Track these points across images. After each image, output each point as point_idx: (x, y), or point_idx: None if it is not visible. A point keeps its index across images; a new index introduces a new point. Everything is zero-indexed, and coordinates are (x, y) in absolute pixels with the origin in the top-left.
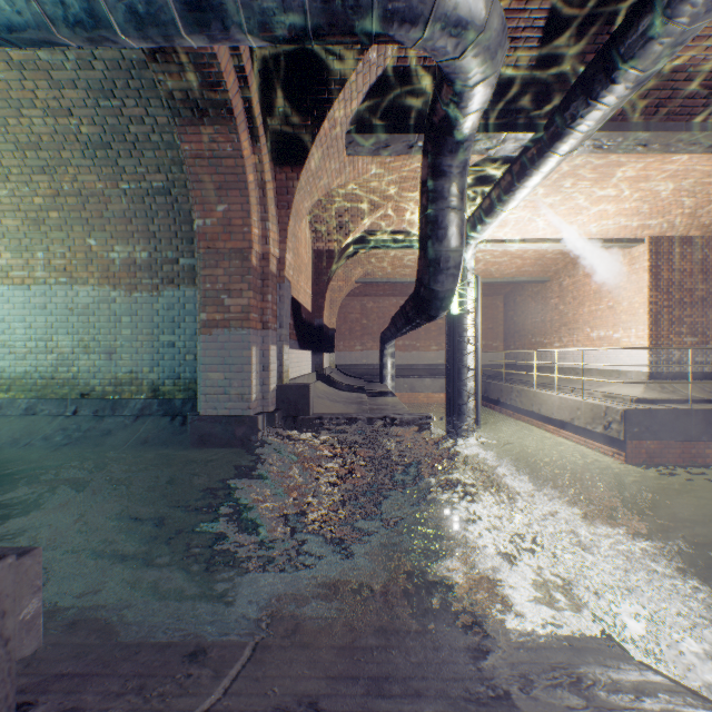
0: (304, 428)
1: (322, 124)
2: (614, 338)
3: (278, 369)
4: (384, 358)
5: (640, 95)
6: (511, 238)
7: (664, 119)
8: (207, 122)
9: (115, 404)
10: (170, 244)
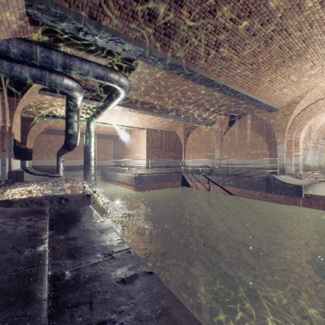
0: (22, 184)
1: (29, 88)
2: (140, 156)
3: (9, 166)
4: (59, 163)
5: (125, 100)
6: (107, 123)
7: (132, 106)
8: None
9: None
10: None
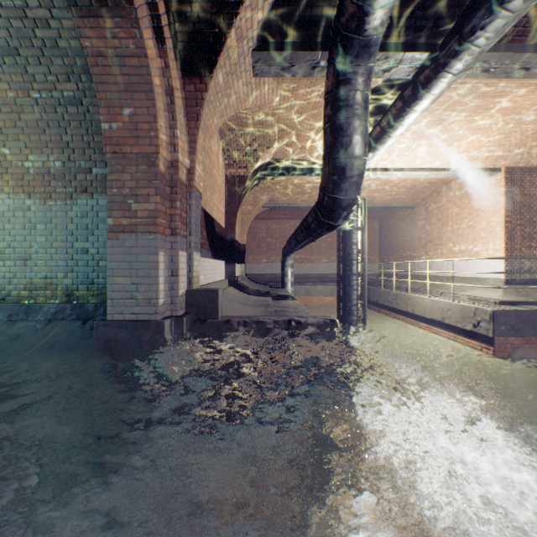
0: (212, 332)
1: (229, 31)
2: (474, 251)
3: (188, 275)
4: (285, 268)
5: (533, 12)
6: (391, 167)
7: None
8: (106, 14)
9: (28, 308)
10: (83, 154)
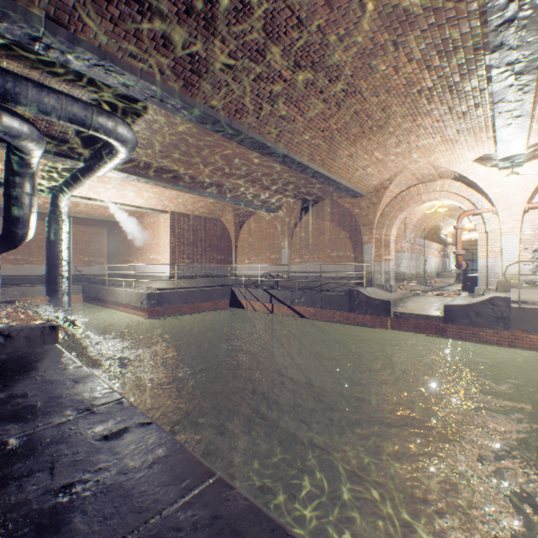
0: None
1: None
2: (159, 259)
3: None
4: None
5: (128, 163)
6: (95, 198)
7: (142, 173)
8: None
9: None
10: None
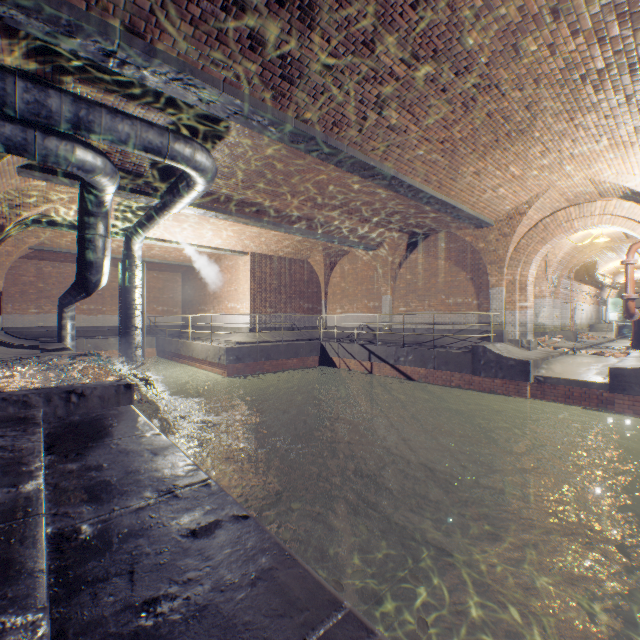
0: None
1: None
2: (238, 308)
3: None
4: (64, 321)
5: (206, 197)
6: (170, 240)
7: (221, 208)
8: None
9: None
10: None
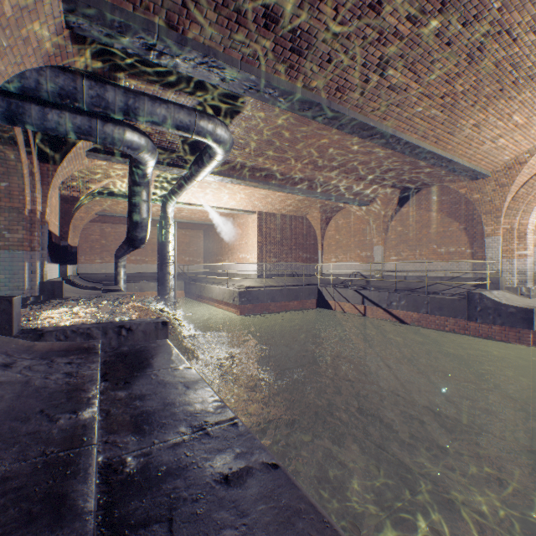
0: (60, 304)
1: (72, 149)
2: (248, 258)
3: (41, 273)
4: (119, 268)
5: (223, 166)
6: (194, 203)
7: (235, 175)
8: None
9: None
10: None
